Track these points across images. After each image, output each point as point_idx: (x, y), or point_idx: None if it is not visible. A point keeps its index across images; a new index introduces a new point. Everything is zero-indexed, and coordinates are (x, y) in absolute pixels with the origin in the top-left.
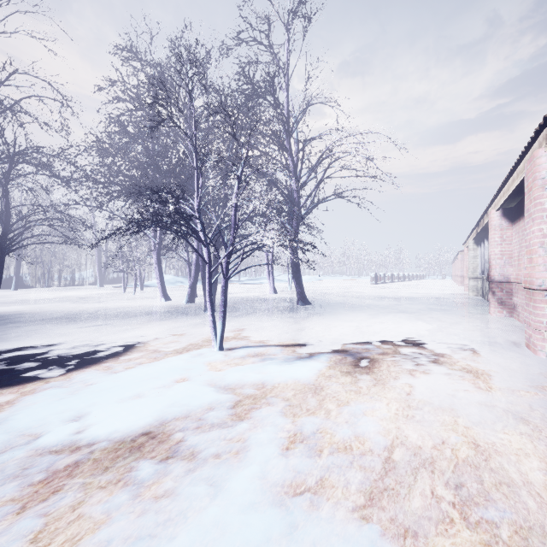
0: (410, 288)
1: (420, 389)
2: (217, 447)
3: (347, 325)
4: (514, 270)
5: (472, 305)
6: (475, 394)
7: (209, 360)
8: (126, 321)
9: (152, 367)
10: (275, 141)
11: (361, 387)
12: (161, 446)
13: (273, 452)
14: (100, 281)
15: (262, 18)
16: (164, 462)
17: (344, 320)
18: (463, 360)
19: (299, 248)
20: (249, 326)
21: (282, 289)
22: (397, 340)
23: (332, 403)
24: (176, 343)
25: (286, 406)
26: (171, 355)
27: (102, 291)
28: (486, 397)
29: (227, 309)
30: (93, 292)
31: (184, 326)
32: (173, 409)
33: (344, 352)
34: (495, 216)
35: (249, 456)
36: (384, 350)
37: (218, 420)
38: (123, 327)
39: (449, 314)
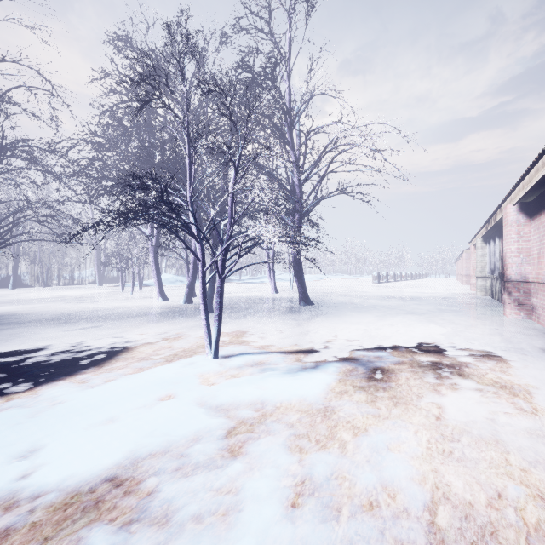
0: (414, 287)
1: (450, 411)
2: (200, 504)
3: (354, 328)
4: (533, 269)
5: (482, 306)
6: (519, 418)
7: (202, 371)
8: (118, 323)
9: (135, 380)
10: (276, 134)
11: (379, 408)
12: (127, 501)
13: (274, 514)
14: (99, 280)
15: (263, 6)
16: (125, 531)
17: (350, 323)
18: (492, 371)
19: (303, 244)
20: (249, 329)
21: (283, 288)
22: (411, 346)
23: (346, 432)
24: (167, 349)
25: (291, 436)
26: (159, 365)
27: (100, 290)
28: (534, 423)
29: (226, 310)
30: (91, 292)
31: (178, 329)
32: (149, 441)
33: (354, 361)
34: (511, 211)
35: (241, 521)
36: (399, 359)
37: (204, 458)
38: (113, 330)
39: (460, 315)
